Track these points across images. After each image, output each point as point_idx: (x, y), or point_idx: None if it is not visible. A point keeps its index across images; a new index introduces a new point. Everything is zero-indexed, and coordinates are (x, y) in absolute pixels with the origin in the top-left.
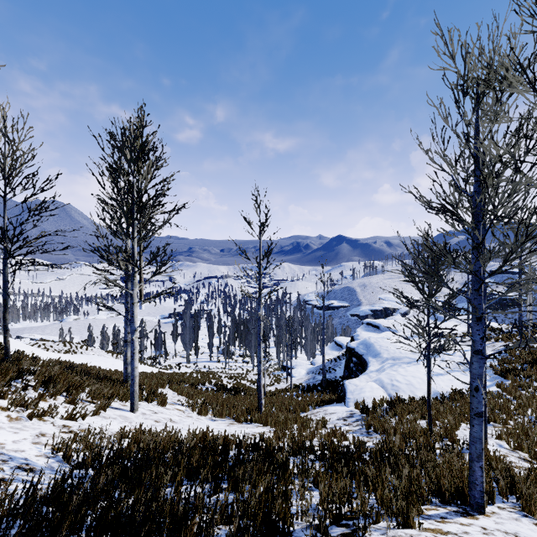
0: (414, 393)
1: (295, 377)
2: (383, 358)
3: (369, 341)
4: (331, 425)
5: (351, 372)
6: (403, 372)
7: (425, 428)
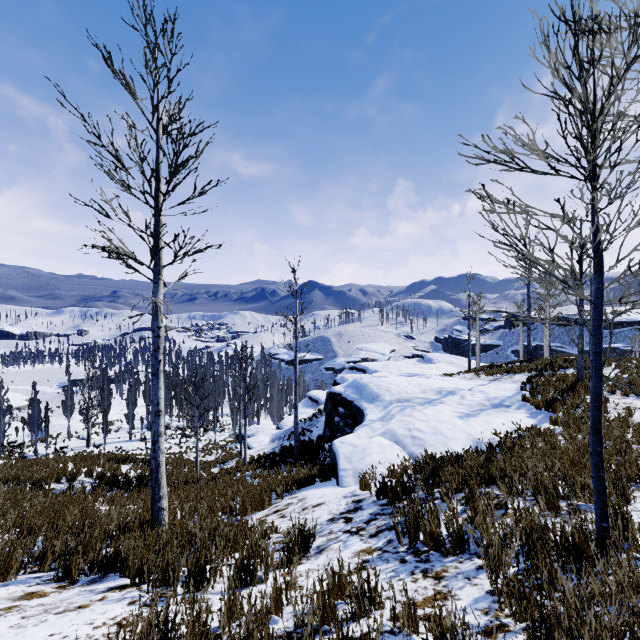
0: (449, 446)
1: (254, 449)
2: (385, 402)
3: (361, 382)
4: (318, 541)
5: (337, 429)
6: (421, 416)
7: (578, 526)
